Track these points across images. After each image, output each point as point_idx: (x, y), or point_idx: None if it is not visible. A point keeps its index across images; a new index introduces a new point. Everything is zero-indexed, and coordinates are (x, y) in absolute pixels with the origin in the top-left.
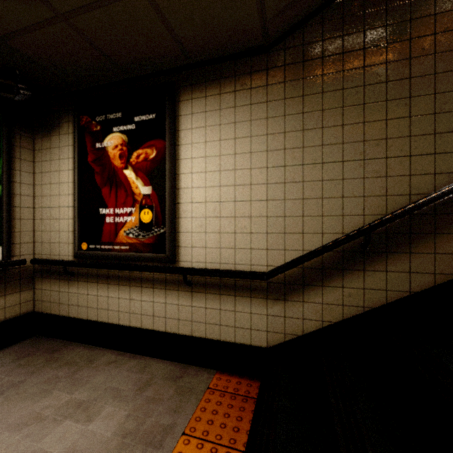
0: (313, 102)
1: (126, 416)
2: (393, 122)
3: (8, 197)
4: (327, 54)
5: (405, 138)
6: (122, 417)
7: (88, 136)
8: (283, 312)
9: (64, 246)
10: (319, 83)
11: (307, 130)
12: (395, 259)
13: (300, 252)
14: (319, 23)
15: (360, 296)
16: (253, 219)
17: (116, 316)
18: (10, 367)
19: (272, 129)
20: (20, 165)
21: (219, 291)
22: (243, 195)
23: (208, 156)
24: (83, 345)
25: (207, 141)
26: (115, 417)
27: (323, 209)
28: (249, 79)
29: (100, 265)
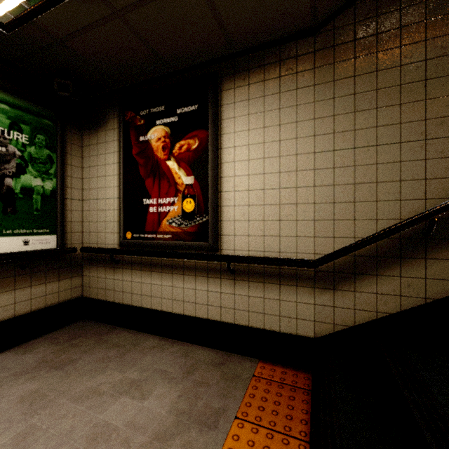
0: (366, 82)
1: (177, 397)
2: None
3: (62, 190)
4: (382, 30)
5: None
6: (174, 397)
7: (133, 131)
8: (332, 302)
9: (110, 236)
10: (373, 62)
11: (359, 112)
12: None
13: (351, 239)
14: None
15: (421, 287)
16: (299, 206)
17: (159, 303)
18: (65, 345)
19: (320, 113)
20: (71, 161)
21: (262, 280)
22: (289, 181)
23: (251, 144)
24: (127, 330)
25: (250, 129)
26: (167, 397)
27: (378, 194)
28: (295, 63)
29: (144, 252)
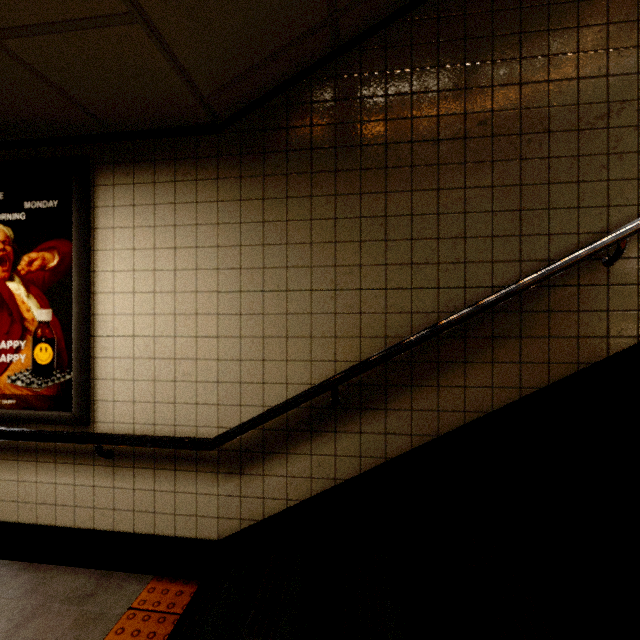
0: (276, 210)
1: None
2: (367, 245)
3: None
4: (293, 148)
5: (381, 266)
6: None
7: None
8: (239, 490)
9: None
10: (283, 185)
11: (269, 246)
12: (370, 417)
13: (260, 408)
14: (283, 104)
15: (331, 466)
16: (200, 362)
17: None
18: None
19: (225, 240)
20: None
21: (152, 465)
22: (187, 328)
23: (137, 270)
24: None
25: (135, 249)
26: None
27: (288, 352)
28: (194, 167)
29: None
